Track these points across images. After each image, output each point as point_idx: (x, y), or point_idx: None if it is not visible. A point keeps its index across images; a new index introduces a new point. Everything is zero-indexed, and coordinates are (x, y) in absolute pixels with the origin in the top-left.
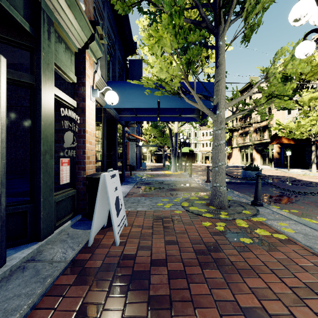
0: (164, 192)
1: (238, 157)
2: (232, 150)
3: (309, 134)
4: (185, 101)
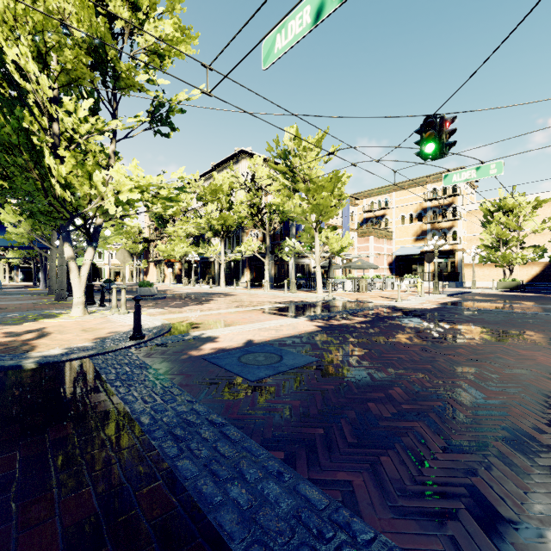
0: (23, 295)
1: (154, 273)
2: (149, 265)
3: (176, 256)
4: (38, 243)
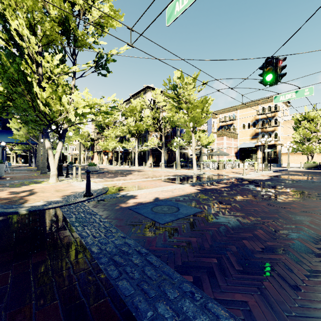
0: (23, 170)
1: (97, 159)
2: (94, 154)
3: (109, 149)
4: (31, 141)
